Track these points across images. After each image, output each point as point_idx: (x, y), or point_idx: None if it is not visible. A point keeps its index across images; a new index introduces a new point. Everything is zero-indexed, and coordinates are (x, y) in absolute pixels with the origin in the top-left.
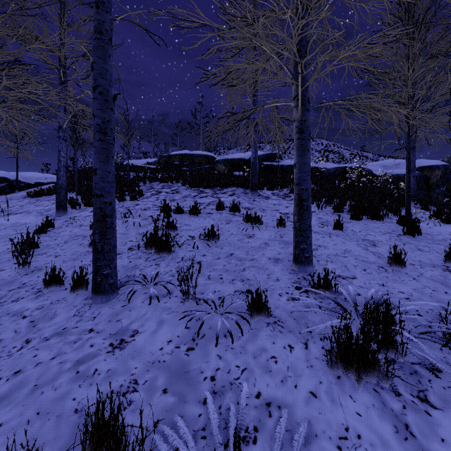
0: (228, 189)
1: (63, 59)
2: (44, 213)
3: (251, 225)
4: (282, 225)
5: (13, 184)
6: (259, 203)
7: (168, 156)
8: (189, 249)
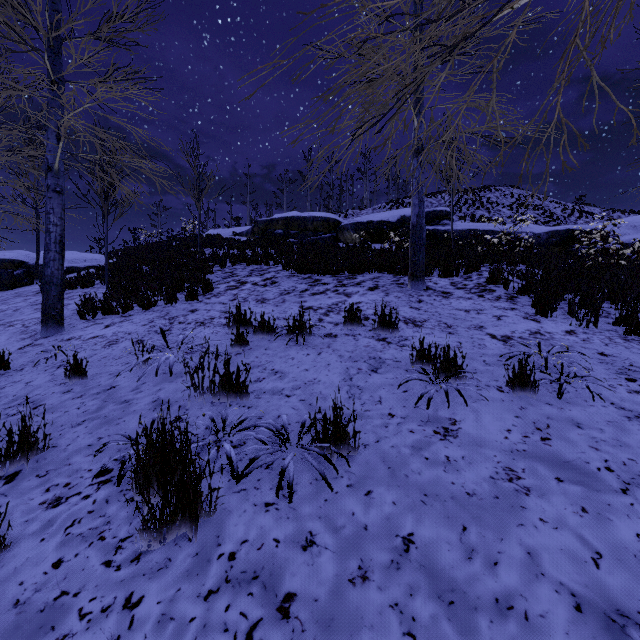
0: (365, 276)
1: (42, 31)
2: (30, 329)
3: (435, 379)
4: (525, 387)
5: (32, 270)
6: (433, 307)
7: (267, 221)
8: (264, 492)
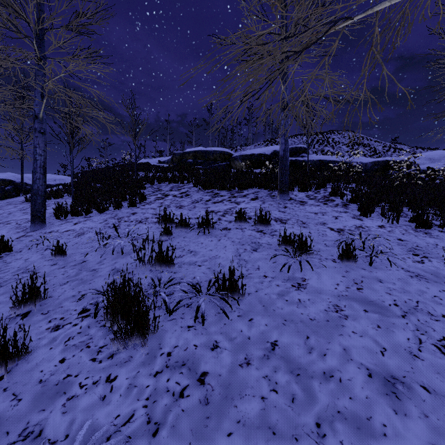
0: (249, 191)
1: (32, 25)
2: (22, 225)
3: (293, 255)
4: (349, 259)
5: (18, 187)
6: (293, 211)
7: (181, 153)
8: (186, 320)
